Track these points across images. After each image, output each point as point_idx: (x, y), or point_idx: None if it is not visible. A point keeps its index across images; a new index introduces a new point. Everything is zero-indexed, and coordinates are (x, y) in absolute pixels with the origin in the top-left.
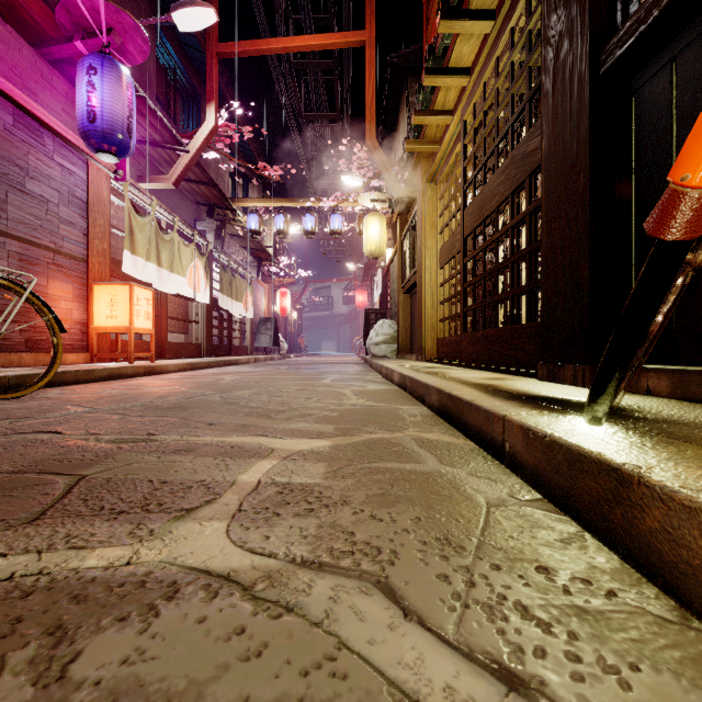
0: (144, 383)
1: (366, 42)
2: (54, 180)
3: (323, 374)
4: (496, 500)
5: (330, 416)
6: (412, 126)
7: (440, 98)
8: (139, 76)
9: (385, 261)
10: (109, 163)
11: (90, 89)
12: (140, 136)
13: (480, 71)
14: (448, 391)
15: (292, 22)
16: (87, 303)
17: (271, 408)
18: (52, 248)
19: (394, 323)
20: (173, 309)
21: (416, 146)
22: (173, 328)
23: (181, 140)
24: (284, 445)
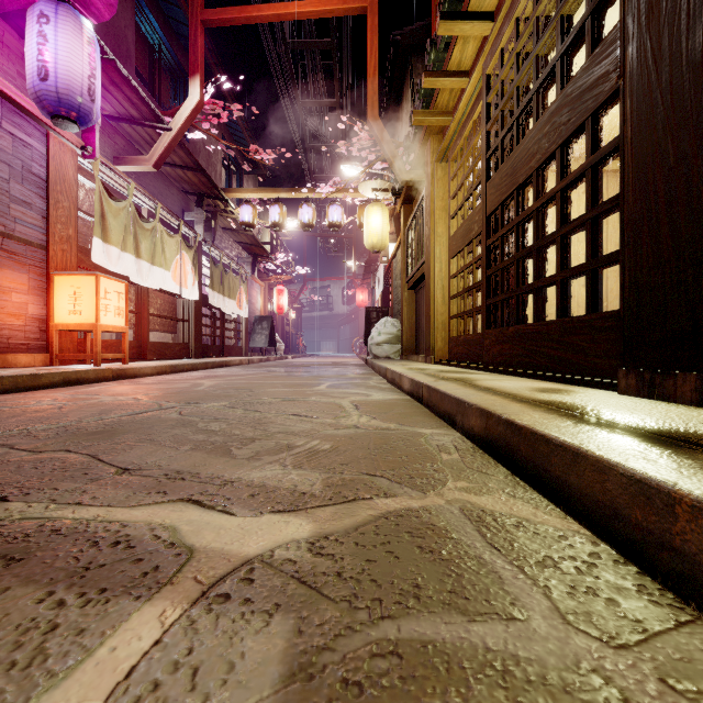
0: (102, 390)
1: (368, 8)
2: (2, 151)
3: (318, 378)
4: None
5: (320, 450)
6: (421, 94)
7: (455, 54)
8: (115, 45)
9: (387, 256)
10: (74, 138)
11: (41, 40)
12: (116, 112)
13: (512, 5)
14: (505, 415)
15: None
16: (47, 296)
17: (237, 433)
18: None
19: (397, 321)
20: (157, 306)
21: (425, 117)
22: (157, 327)
23: (161, 117)
24: (220, 538)
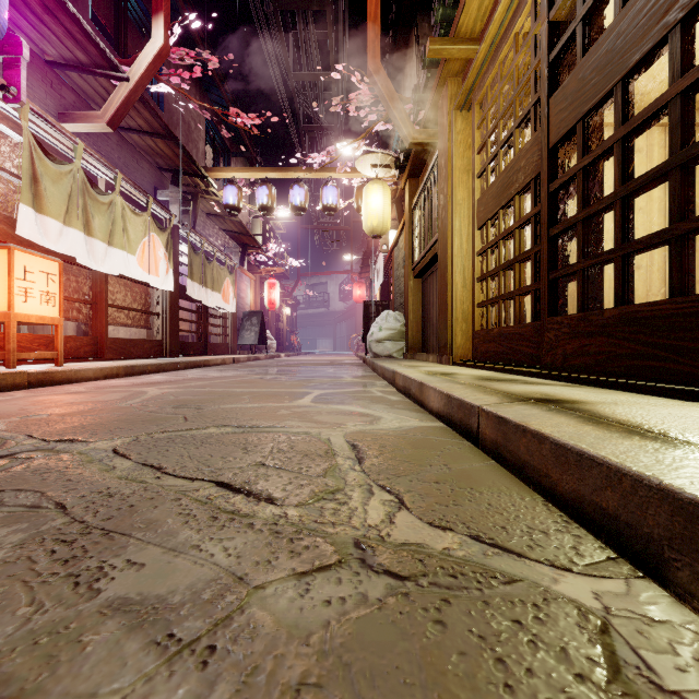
0: None
1: None
2: None
3: (306, 384)
4: None
5: None
6: (439, 15)
7: None
8: None
9: (388, 244)
10: None
11: None
12: (60, 56)
13: None
14: None
15: None
16: None
17: None
18: None
19: (400, 315)
20: (121, 297)
21: (443, 46)
22: (121, 320)
23: (115, 62)
24: None
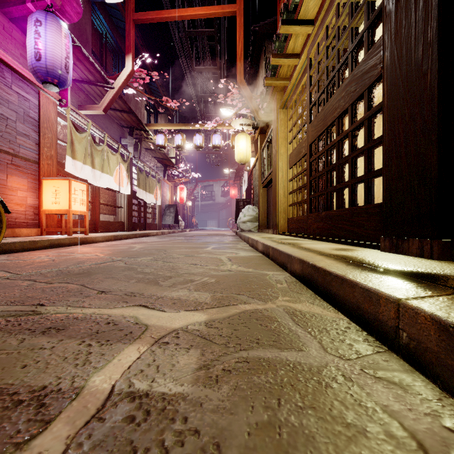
0: (74, 250)
1: (237, 12)
2: (12, 103)
3: (206, 243)
4: (434, 442)
5: (209, 282)
6: (270, 67)
7: (291, 44)
8: (79, 35)
9: (249, 166)
10: (55, 94)
11: (36, 36)
12: (80, 77)
13: (324, 17)
14: (311, 262)
15: (186, 3)
16: (38, 192)
17: (161, 274)
18: (10, 152)
19: (256, 207)
20: (104, 198)
21: (272, 81)
22: (104, 211)
23: (108, 80)
24: (160, 321)
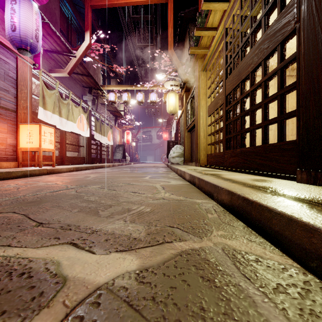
0: (41, 179)
1: None
2: None
3: (145, 173)
4: None
5: (144, 212)
6: (194, 39)
7: (210, 19)
8: (50, 17)
9: (177, 116)
10: (30, 60)
11: (12, 12)
12: (50, 48)
13: None
14: (242, 194)
15: None
16: (16, 134)
17: (103, 202)
18: None
19: (182, 146)
20: (70, 140)
21: (195, 50)
22: (70, 149)
23: (71, 50)
24: (84, 270)
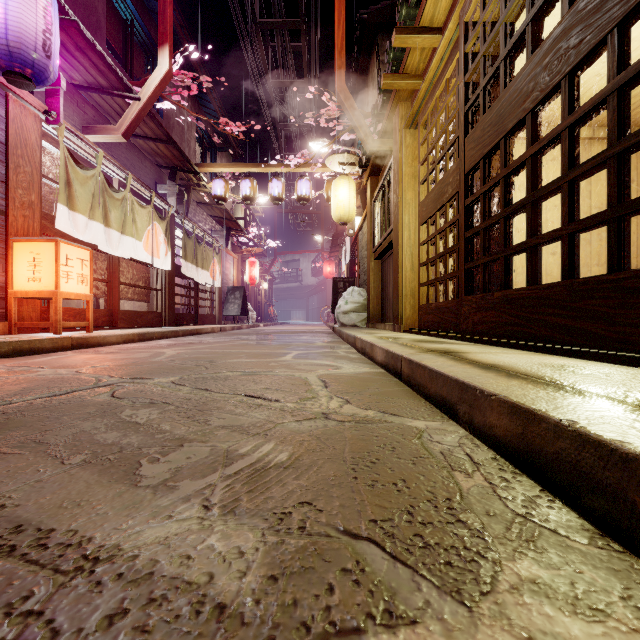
0: (50, 361)
1: None
2: None
3: (286, 347)
4: None
5: (271, 465)
6: (391, 57)
7: (428, 7)
8: (84, 15)
9: (353, 229)
10: (37, 102)
11: None
12: (85, 81)
13: None
14: (572, 423)
15: None
16: (6, 263)
17: (165, 429)
18: None
19: (364, 290)
20: (129, 275)
21: (394, 81)
22: (129, 295)
23: (130, 85)
24: None
